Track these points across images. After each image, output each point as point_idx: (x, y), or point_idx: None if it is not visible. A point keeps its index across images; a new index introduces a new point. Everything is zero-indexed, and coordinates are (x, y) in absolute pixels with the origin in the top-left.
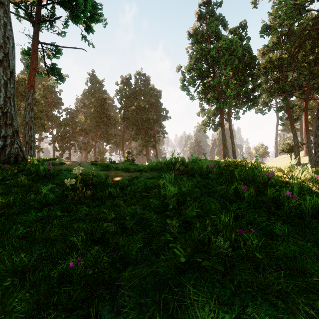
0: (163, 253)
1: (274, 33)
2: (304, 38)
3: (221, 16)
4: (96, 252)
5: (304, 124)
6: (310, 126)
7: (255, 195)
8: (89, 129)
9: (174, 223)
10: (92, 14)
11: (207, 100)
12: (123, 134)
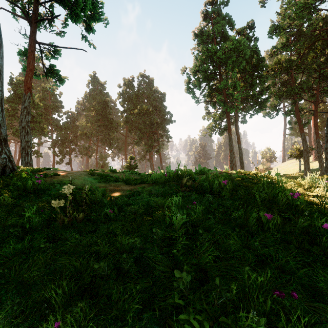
0: (170, 326)
1: (283, 34)
2: (314, 39)
3: (227, 16)
4: (81, 313)
5: (313, 128)
6: (319, 130)
7: (282, 224)
8: (90, 133)
9: (185, 277)
10: (92, 13)
11: (213, 104)
12: (125, 139)
